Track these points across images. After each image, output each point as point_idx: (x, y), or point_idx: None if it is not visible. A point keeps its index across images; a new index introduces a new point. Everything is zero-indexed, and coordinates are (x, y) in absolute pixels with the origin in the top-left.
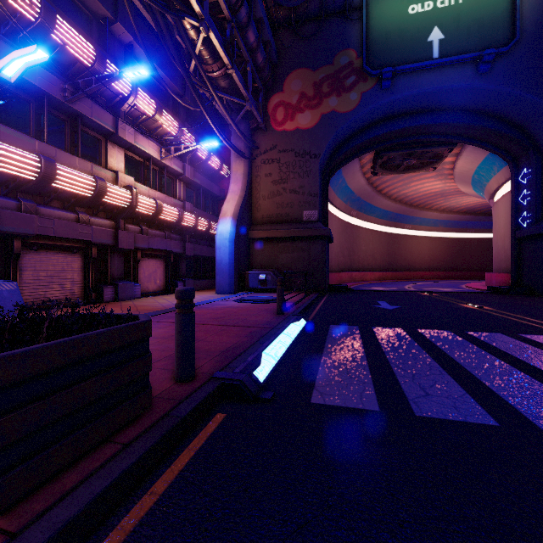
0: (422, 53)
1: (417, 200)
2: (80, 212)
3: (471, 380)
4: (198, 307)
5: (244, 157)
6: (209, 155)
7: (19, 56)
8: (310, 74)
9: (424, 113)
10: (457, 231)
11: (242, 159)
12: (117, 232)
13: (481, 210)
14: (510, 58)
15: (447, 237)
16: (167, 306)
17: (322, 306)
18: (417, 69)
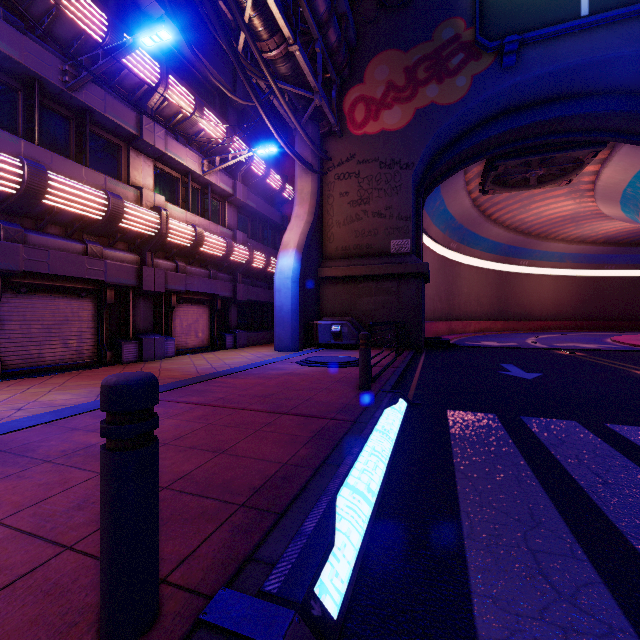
0: (564, 10)
1: (537, 228)
2: (89, 242)
3: None
4: (245, 373)
5: (312, 170)
6: (267, 171)
7: None
8: (401, 56)
9: (561, 100)
10: (591, 267)
11: (309, 174)
12: (141, 268)
13: (625, 240)
14: None
15: (577, 275)
16: (202, 371)
17: (423, 372)
18: (554, 36)
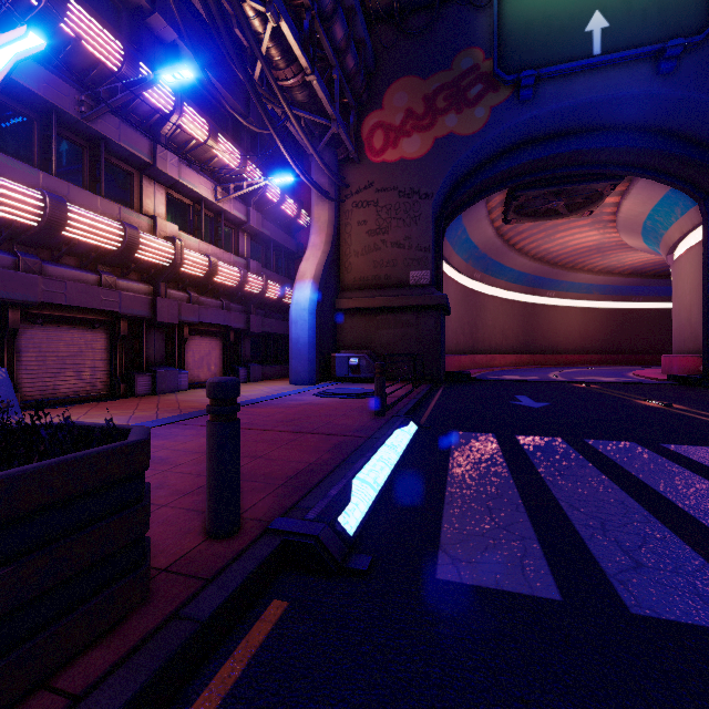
0: (578, 48)
1: (563, 258)
2: (103, 272)
3: (704, 535)
4: (264, 404)
5: (329, 198)
6: (282, 197)
7: (4, 43)
8: (420, 83)
9: (579, 134)
10: (619, 299)
11: (326, 202)
12: (155, 299)
13: (652, 271)
14: (705, 51)
15: (604, 307)
16: None
17: (438, 403)
18: (569, 72)
